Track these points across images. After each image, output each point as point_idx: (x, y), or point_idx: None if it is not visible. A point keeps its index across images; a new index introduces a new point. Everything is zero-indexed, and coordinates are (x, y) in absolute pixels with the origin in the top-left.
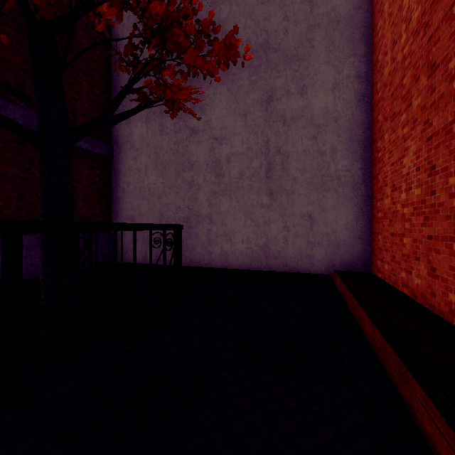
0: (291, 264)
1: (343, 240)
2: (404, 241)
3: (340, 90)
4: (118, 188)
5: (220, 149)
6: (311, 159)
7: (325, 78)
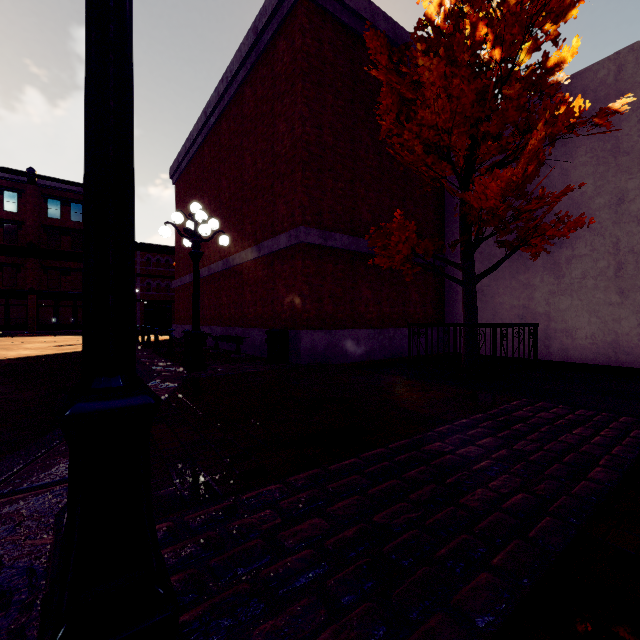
0: None
1: None
2: None
3: None
4: (451, 290)
5: (558, 253)
6: None
7: None
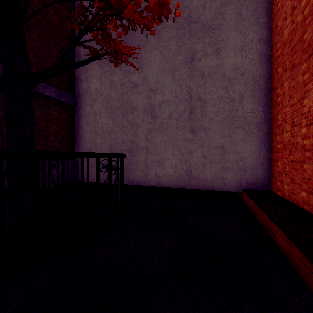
0: (208, 184)
1: (248, 166)
2: (305, 167)
3: (246, 51)
4: (80, 127)
5: (154, 98)
6: (223, 104)
7: (234, 42)
